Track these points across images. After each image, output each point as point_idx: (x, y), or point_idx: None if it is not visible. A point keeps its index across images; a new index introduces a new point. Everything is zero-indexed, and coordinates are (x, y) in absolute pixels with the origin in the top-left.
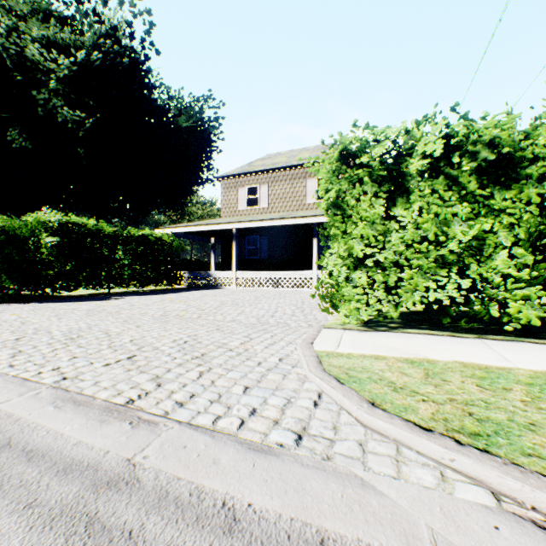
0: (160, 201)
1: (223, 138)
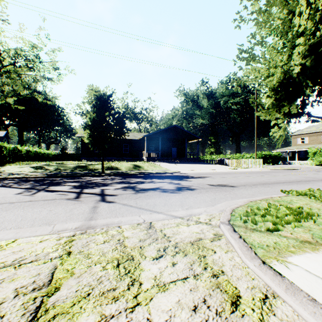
0: None
1: None
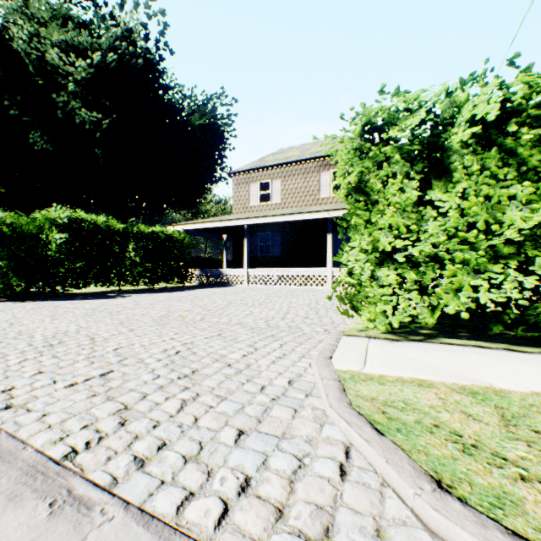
0: (175, 200)
1: (235, 135)
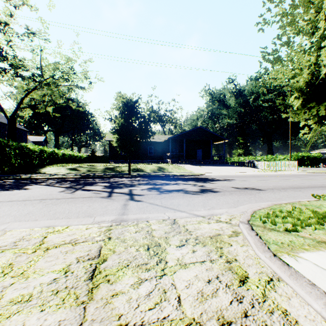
0: None
1: None
